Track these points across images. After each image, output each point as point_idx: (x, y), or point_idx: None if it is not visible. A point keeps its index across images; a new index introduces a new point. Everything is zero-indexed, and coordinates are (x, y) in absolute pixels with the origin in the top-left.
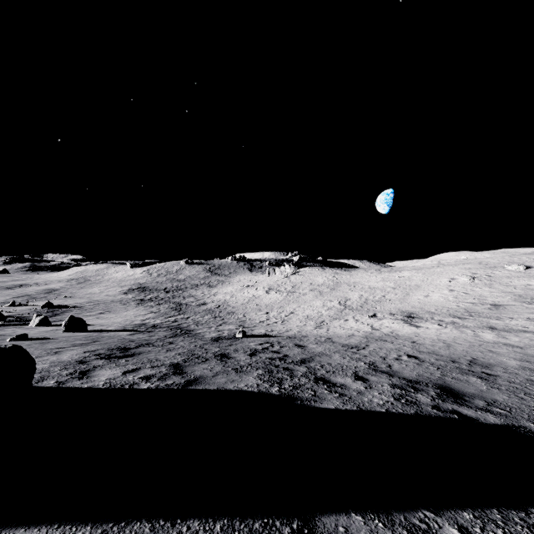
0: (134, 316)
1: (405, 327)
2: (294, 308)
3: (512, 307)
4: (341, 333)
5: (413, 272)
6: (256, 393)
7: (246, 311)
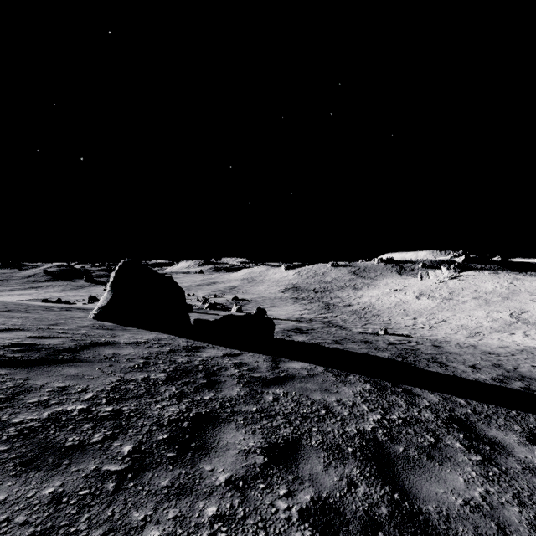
0: (293, 311)
1: None
2: (447, 316)
3: None
4: (493, 344)
5: None
6: (386, 358)
7: (392, 315)
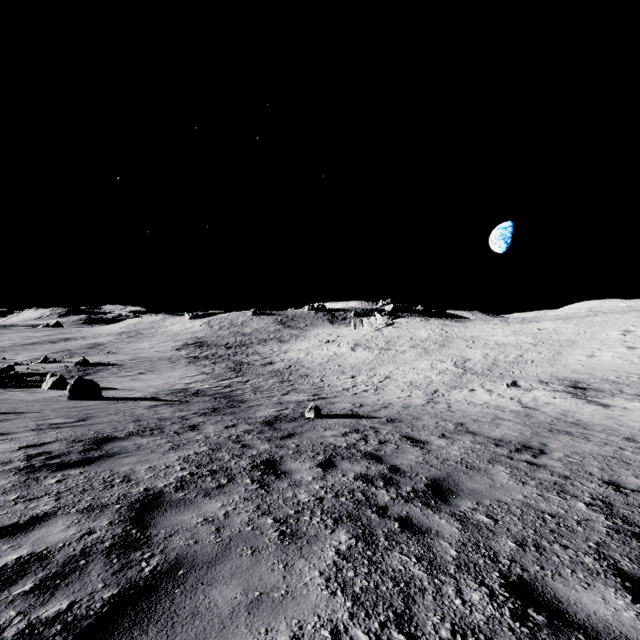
0: (179, 378)
1: (582, 405)
2: (390, 370)
3: None
4: (475, 413)
5: (558, 322)
6: None
7: (325, 374)
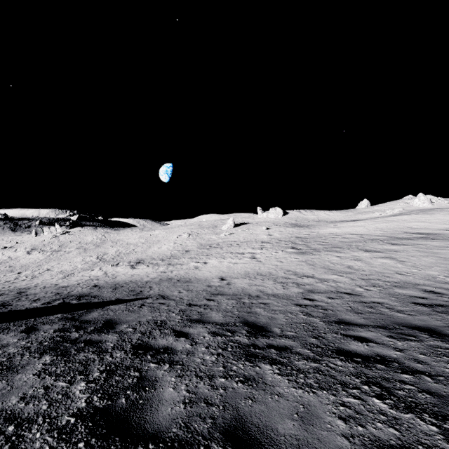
0: None
1: (127, 270)
2: (52, 265)
3: (192, 251)
4: (74, 279)
5: (162, 231)
6: None
7: None
